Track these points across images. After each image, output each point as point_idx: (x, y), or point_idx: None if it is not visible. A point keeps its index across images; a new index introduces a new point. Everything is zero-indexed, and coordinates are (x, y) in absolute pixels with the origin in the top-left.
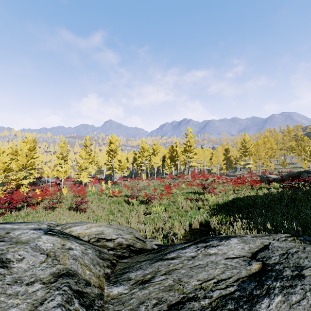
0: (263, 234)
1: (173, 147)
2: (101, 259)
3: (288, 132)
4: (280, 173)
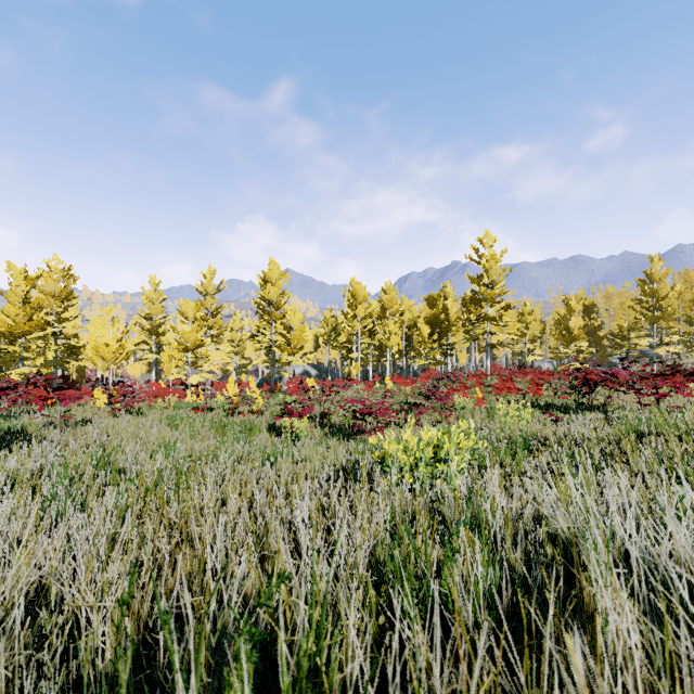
0: None
1: (438, 296)
2: None
3: None
4: None
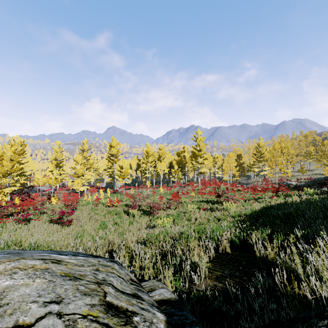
0: None
1: (181, 152)
2: None
3: (305, 137)
4: (299, 181)
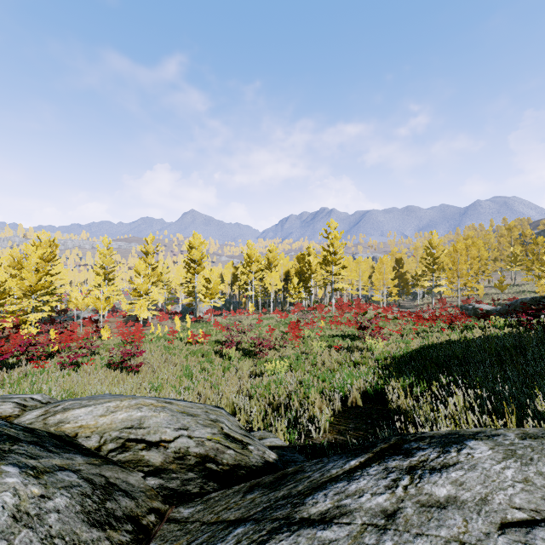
0: (544, 430)
1: (304, 255)
2: (96, 527)
3: (508, 230)
4: (495, 302)
